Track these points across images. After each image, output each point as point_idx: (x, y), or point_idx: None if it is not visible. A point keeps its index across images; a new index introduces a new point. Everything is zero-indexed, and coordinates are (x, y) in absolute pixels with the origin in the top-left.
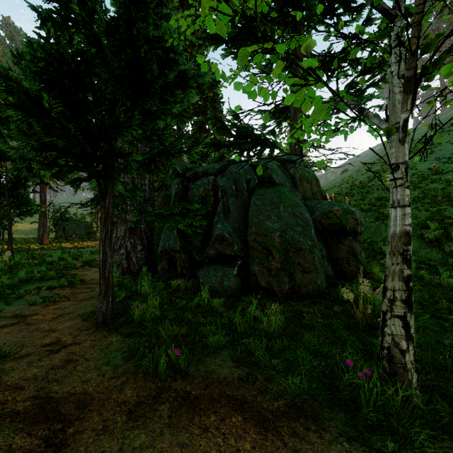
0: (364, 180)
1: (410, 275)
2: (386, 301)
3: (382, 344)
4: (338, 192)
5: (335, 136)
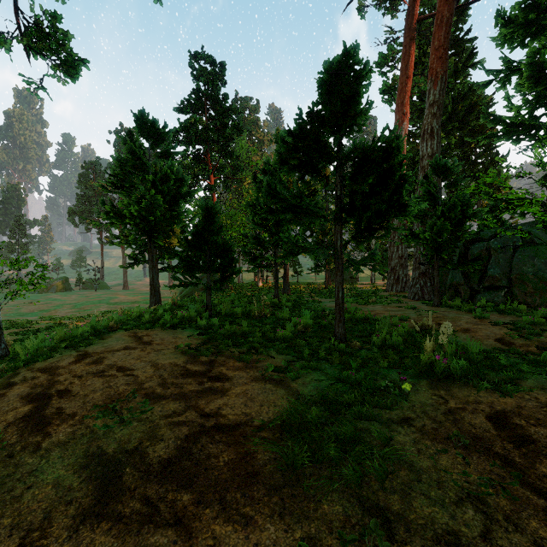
0: None
1: None
2: None
3: None
4: None
5: None
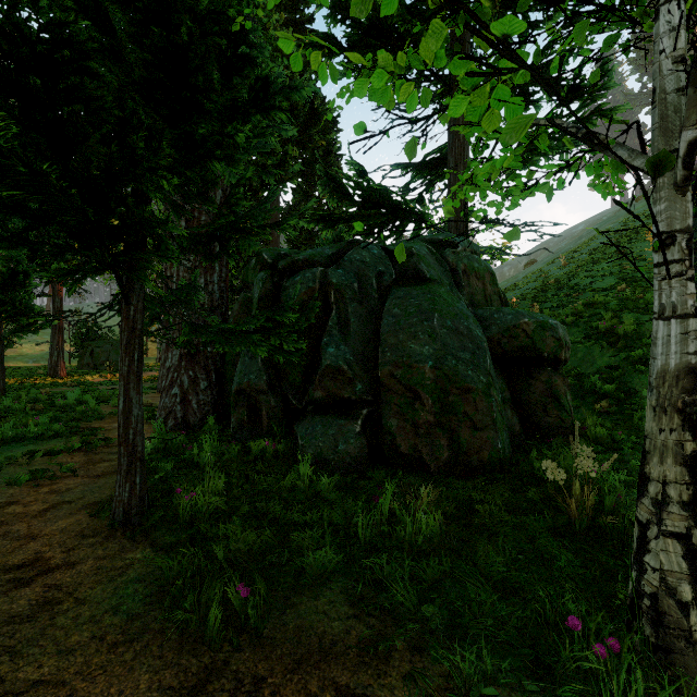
0: (563, 276)
1: (696, 453)
2: (648, 503)
3: (639, 586)
4: (522, 296)
5: (530, 195)
